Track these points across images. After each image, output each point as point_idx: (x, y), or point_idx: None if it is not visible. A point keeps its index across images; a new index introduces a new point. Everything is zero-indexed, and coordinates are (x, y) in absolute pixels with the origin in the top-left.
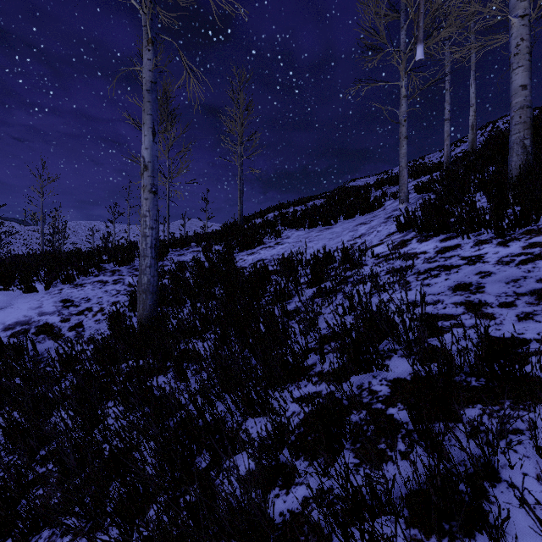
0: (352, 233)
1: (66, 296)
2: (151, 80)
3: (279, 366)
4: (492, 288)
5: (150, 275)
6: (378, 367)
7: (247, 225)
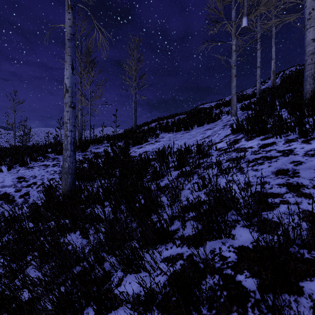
0: (202, 135)
1: (21, 175)
2: (70, 32)
3: (152, 231)
4: (305, 173)
5: (70, 162)
6: (226, 235)
7: (139, 130)
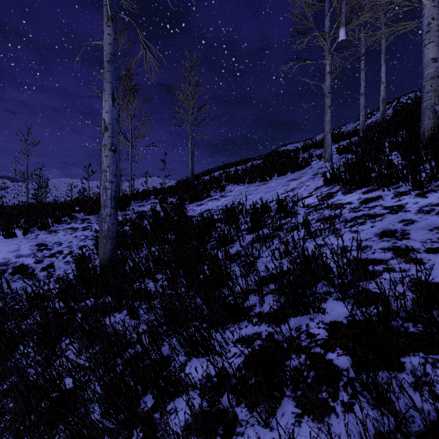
0: (285, 187)
1: (41, 241)
2: (110, 52)
3: (222, 307)
4: (417, 235)
5: (110, 223)
6: (315, 309)
7: (197, 181)
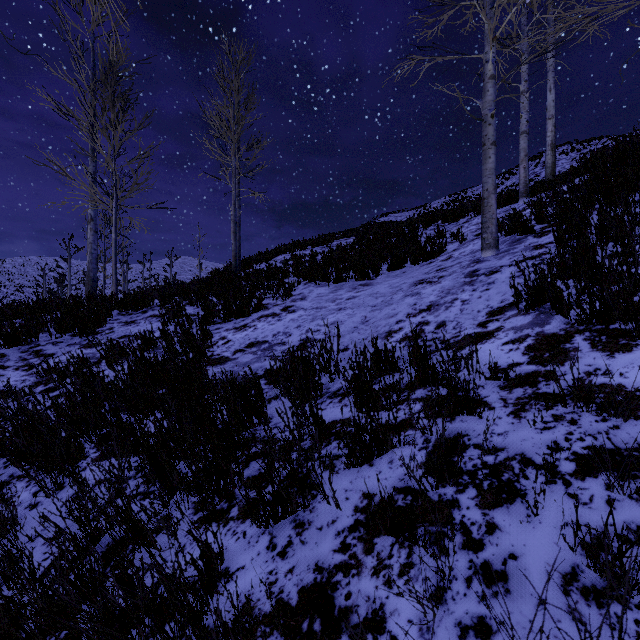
0: (412, 299)
1: None
2: None
3: None
4: None
5: None
6: None
7: (244, 273)
